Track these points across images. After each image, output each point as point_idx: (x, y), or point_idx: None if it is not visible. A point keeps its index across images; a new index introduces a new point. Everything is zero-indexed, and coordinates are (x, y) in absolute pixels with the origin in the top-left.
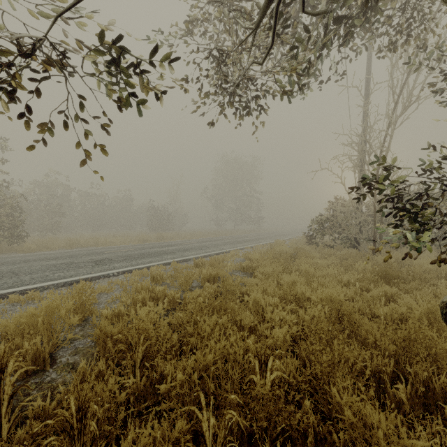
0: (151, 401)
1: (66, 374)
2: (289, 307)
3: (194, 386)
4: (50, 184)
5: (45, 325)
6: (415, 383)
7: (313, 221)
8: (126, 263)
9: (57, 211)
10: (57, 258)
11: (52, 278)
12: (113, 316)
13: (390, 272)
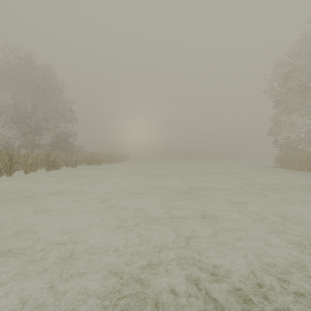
0: None
1: None
2: None
3: None
4: None
5: None
6: None
7: None
8: None
9: None
10: None
11: None
12: None
13: None
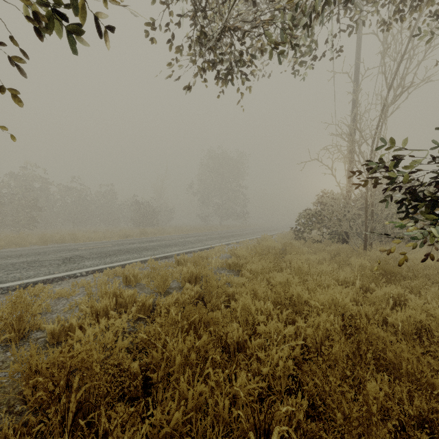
0: None
1: None
2: (284, 314)
3: None
4: (27, 177)
5: None
6: None
7: (301, 216)
8: (99, 261)
9: (33, 205)
10: (20, 256)
11: (4, 280)
12: (62, 331)
13: (391, 268)
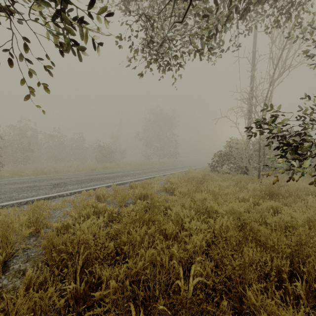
0: (89, 303)
1: (16, 280)
2: (202, 218)
3: (126, 290)
4: (22, 128)
5: (0, 238)
6: (308, 280)
7: (215, 155)
8: (77, 186)
9: (27, 148)
10: (24, 183)
11: (17, 198)
12: (62, 227)
13: (273, 190)
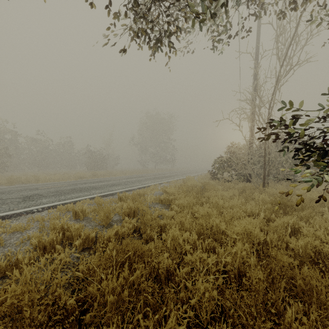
0: None
1: None
2: (206, 242)
3: None
4: None
5: None
6: None
7: (216, 161)
8: (54, 198)
9: (3, 153)
10: None
11: None
12: (8, 266)
13: (286, 202)
